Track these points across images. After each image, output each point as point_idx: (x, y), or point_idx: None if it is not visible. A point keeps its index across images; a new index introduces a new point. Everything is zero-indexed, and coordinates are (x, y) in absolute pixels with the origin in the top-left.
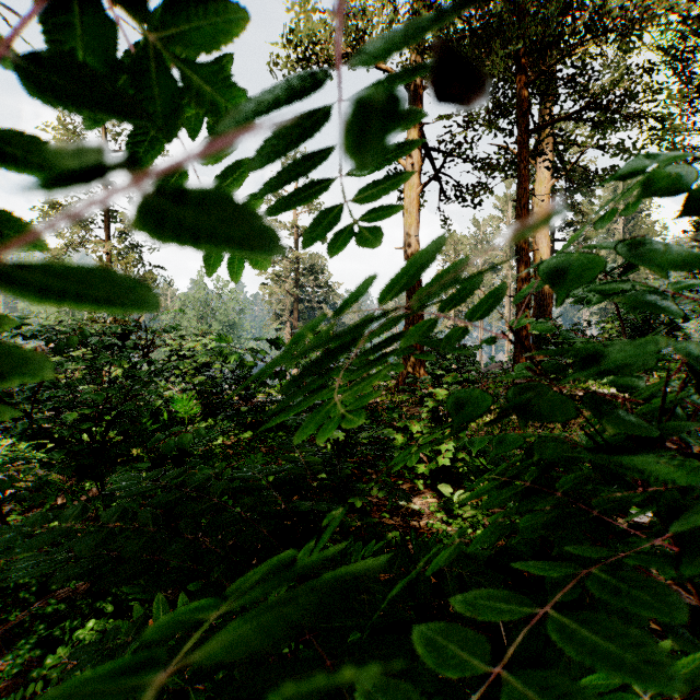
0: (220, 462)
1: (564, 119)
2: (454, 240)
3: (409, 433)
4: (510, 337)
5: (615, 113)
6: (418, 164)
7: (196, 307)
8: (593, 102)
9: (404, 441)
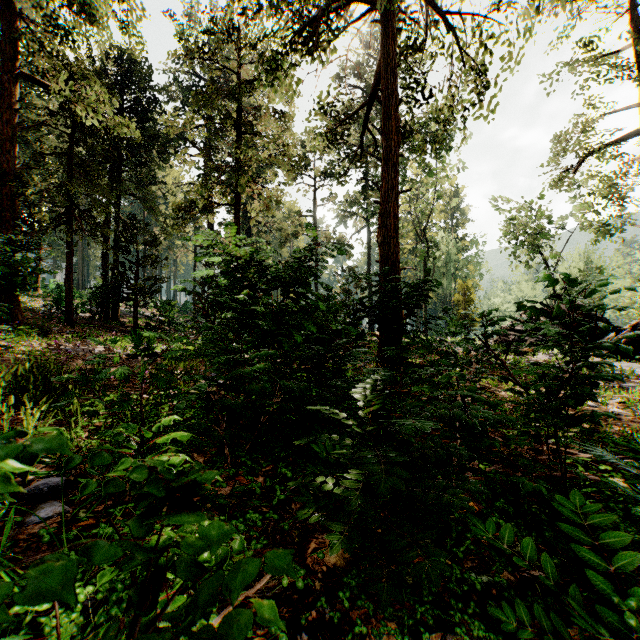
0: None
1: None
2: None
3: None
4: None
5: None
6: None
7: None
8: None
9: None
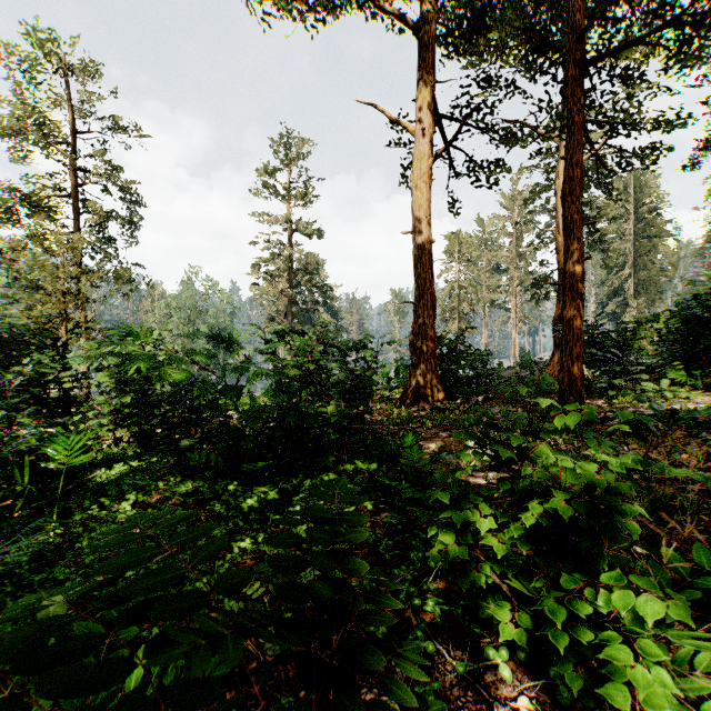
0: (79, 578)
1: (633, 46)
2: (459, 238)
3: (469, 531)
4: (516, 342)
5: (709, 29)
6: (429, 130)
7: (182, 309)
8: (678, 15)
9: (460, 552)
